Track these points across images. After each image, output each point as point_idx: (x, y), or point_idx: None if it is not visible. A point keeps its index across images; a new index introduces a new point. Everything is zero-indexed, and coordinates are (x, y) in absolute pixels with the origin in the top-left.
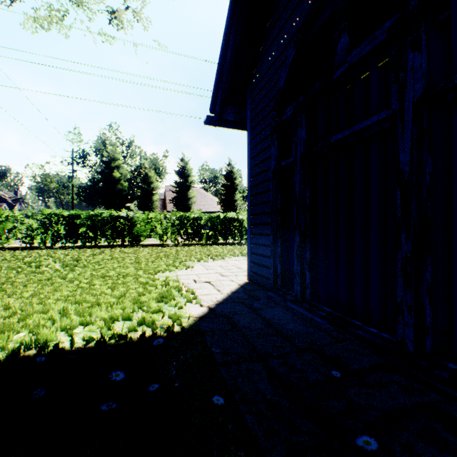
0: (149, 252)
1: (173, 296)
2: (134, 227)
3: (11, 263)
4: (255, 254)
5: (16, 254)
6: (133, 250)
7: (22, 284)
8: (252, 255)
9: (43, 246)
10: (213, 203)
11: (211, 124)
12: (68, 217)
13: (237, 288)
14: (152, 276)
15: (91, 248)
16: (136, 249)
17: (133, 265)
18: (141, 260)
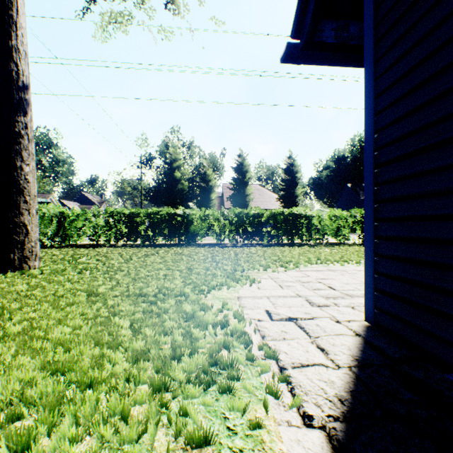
0: (204, 254)
1: (237, 370)
2: (190, 225)
3: (61, 264)
4: (389, 277)
5: (78, 252)
6: (188, 250)
7: (37, 301)
8: (379, 277)
9: (108, 244)
10: (272, 200)
11: (292, 59)
12: (129, 215)
13: (360, 348)
14: (203, 296)
15: (147, 247)
16: (191, 250)
17: (181, 274)
18: (193, 267)
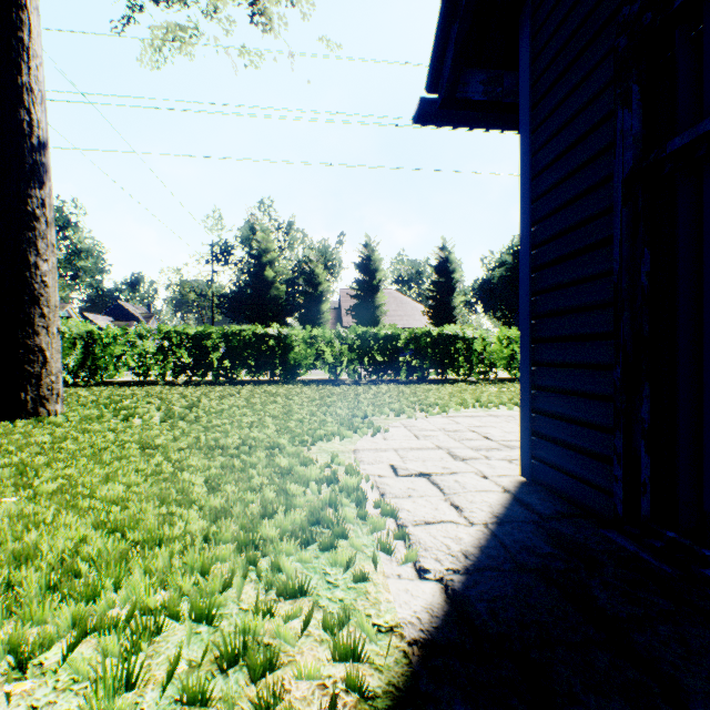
0: (310, 394)
1: (343, 527)
2: (289, 352)
3: (95, 408)
4: (547, 415)
5: (117, 393)
6: (285, 389)
7: (70, 456)
8: (536, 416)
9: (162, 381)
10: (416, 314)
11: (427, 120)
12: (195, 336)
13: (505, 505)
14: (305, 449)
15: (223, 386)
16: (290, 388)
17: (275, 421)
18: (293, 411)
